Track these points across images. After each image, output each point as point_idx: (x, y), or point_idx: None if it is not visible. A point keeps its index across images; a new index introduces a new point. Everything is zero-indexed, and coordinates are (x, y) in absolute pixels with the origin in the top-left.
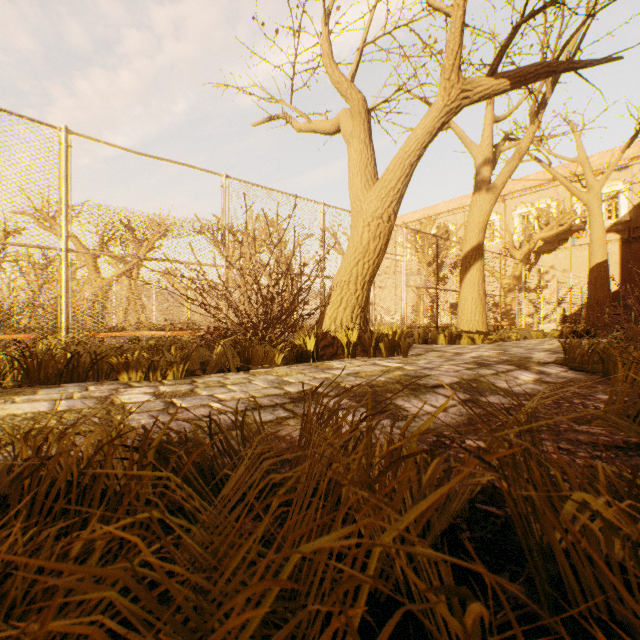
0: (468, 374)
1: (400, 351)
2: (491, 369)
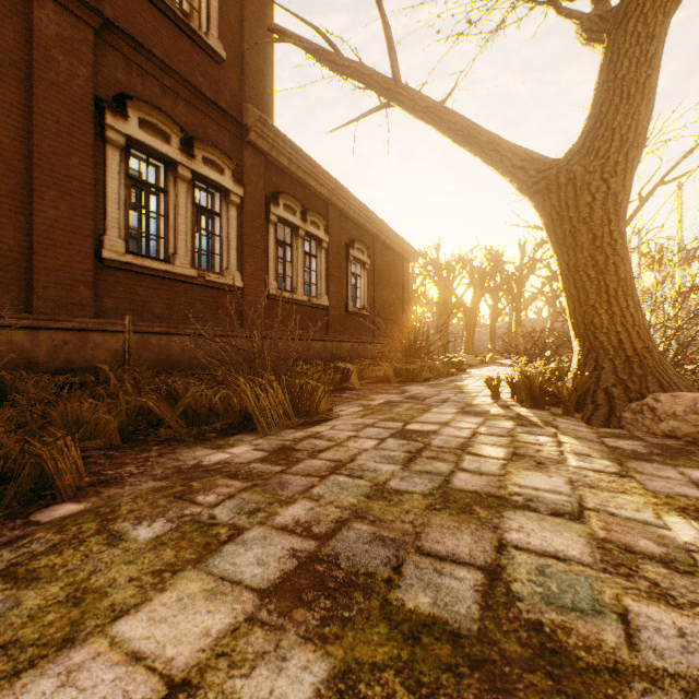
0: (414, 391)
1: (537, 404)
2: (403, 395)
